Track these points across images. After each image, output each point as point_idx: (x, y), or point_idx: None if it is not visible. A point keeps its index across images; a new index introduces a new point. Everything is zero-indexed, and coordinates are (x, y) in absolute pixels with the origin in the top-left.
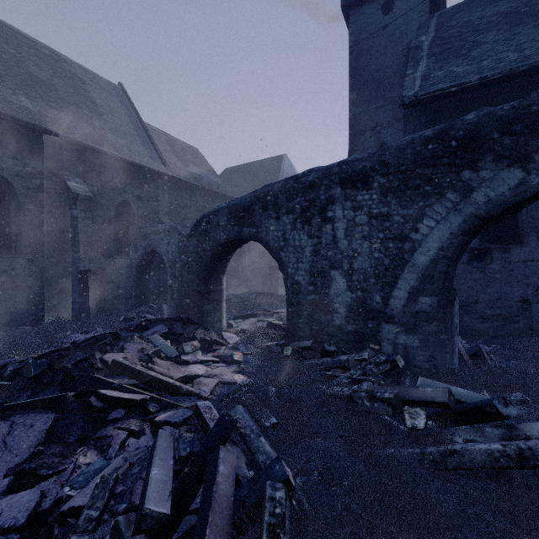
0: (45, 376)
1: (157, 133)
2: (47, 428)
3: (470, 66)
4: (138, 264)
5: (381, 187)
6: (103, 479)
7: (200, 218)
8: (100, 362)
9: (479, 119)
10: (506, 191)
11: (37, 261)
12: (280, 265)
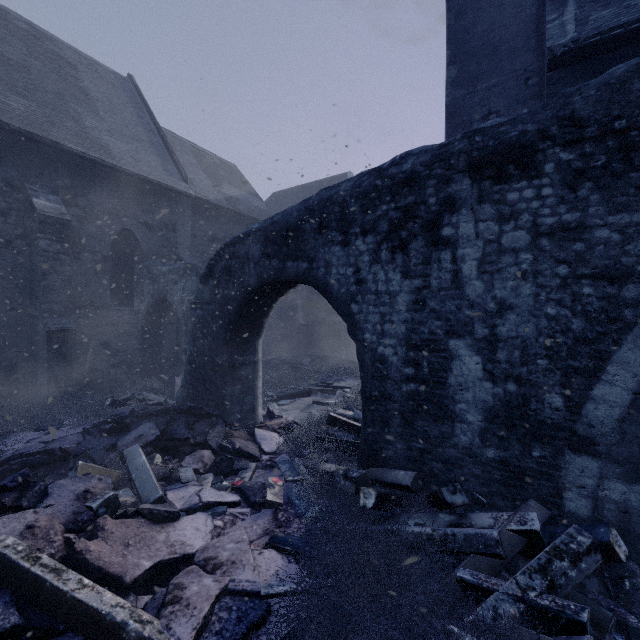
0: None
1: (179, 142)
2: None
3: None
4: (145, 319)
5: (562, 170)
6: None
7: (220, 248)
8: None
9: None
10: None
11: None
12: (349, 327)
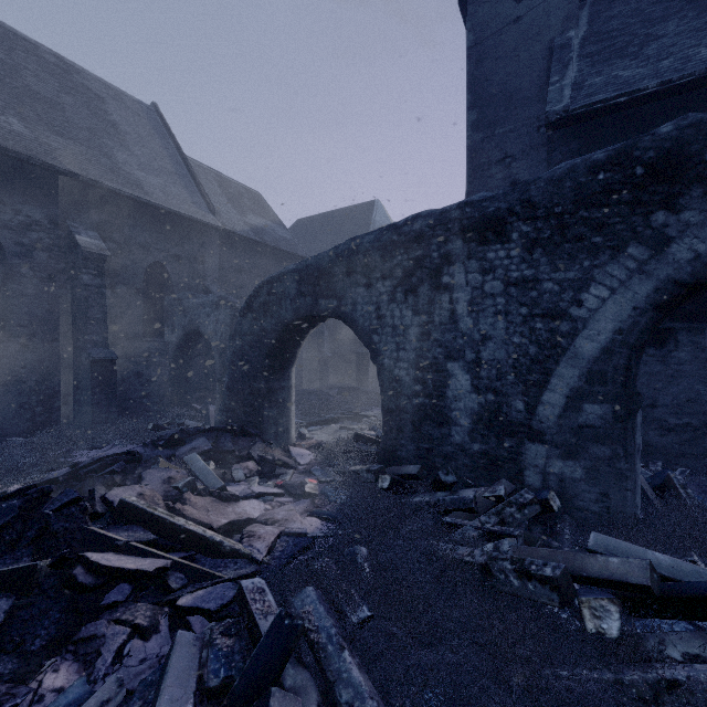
0: (9, 530)
1: (204, 171)
2: None
3: (643, 69)
4: (176, 350)
5: (523, 238)
6: None
7: (258, 286)
8: (102, 503)
9: (681, 131)
10: None
11: (34, 346)
12: (372, 354)
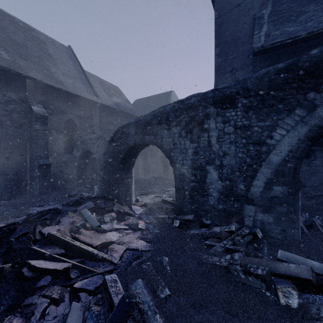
0: None
1: (92, 77)
2: None
3: (298, 27)
4: (79, 160)
5: (244, 106)
6: None
7: (117, 129)
8: (39, 234)
9: (322, 53)
10: None
11: (12, 158)
12: (170, 162)
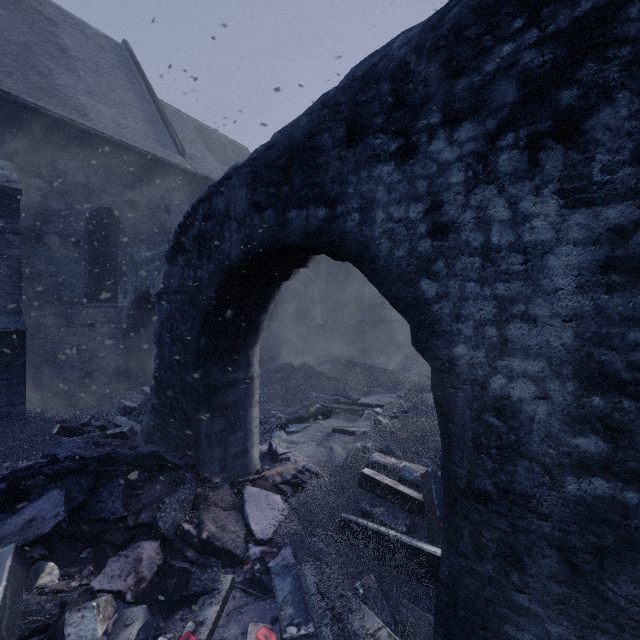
0: None
1: (181, 118)
2: None
3: None
4: (129, 317)
5: None
6: None
7: (191, 207)
8: None
9: None
10: None
11: None
12: (416, 329)
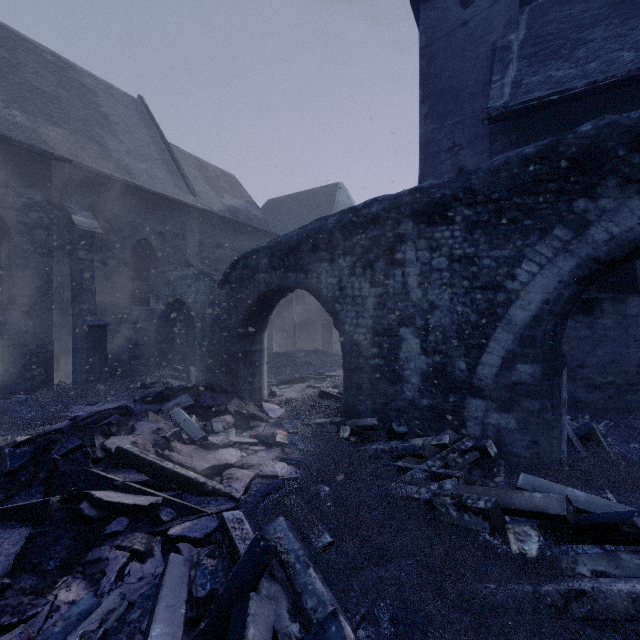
0: (24, 472)
1: (185, 157)
2: (18, 550)
3: (573, 70)
4: (161, 317)
5: (465, 221)
6: (83, 639)
7: (234, 260)
8: (101, 450)
9: (598, 130)
10: (636, 226)
11: (35, 313)
12: (334, 321)
